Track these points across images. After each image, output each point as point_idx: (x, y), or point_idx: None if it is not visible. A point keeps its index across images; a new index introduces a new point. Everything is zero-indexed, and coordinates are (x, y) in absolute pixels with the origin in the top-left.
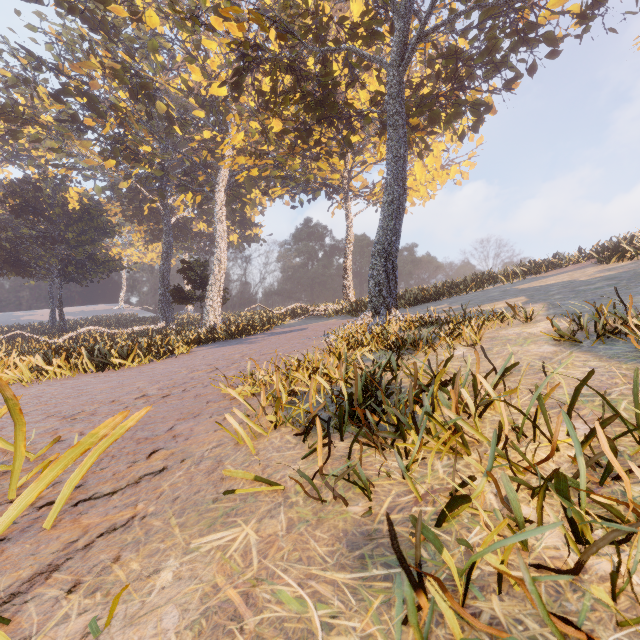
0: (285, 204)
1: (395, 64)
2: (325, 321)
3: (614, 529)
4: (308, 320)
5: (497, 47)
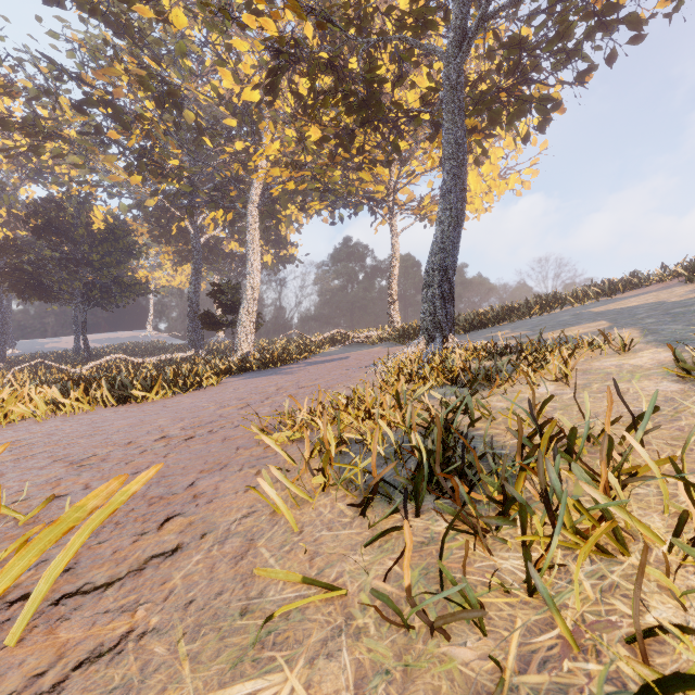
0: (323, 221)
1: (453, 53)
2: (368, 349)
3: None
4: (349, 348)
5: (570, 32)
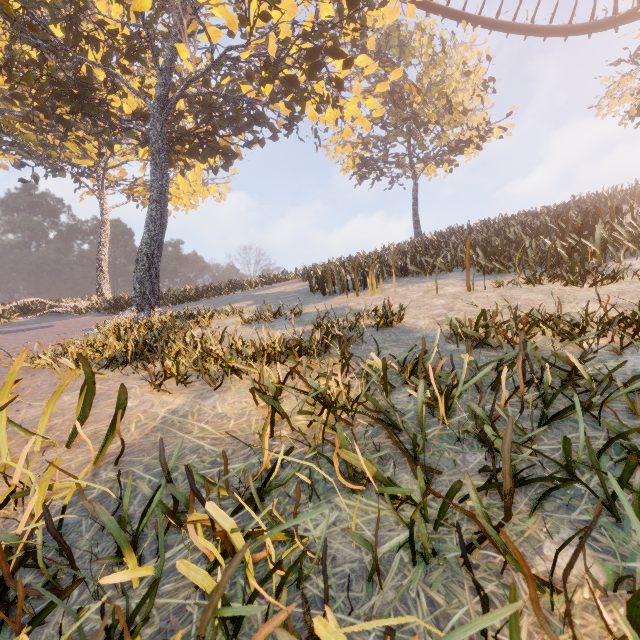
0: (1, 166)
1: (158, 109)
2: (76, 318)
3: (206, 350)
4: (48, 318)
5: (239, 119)
